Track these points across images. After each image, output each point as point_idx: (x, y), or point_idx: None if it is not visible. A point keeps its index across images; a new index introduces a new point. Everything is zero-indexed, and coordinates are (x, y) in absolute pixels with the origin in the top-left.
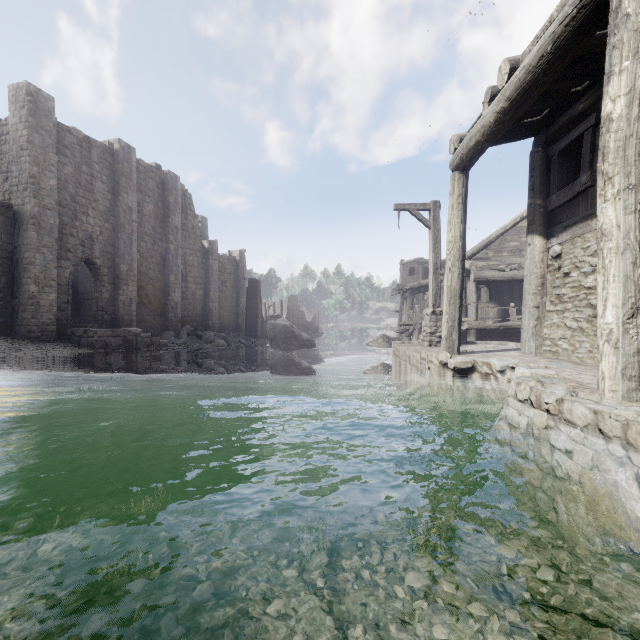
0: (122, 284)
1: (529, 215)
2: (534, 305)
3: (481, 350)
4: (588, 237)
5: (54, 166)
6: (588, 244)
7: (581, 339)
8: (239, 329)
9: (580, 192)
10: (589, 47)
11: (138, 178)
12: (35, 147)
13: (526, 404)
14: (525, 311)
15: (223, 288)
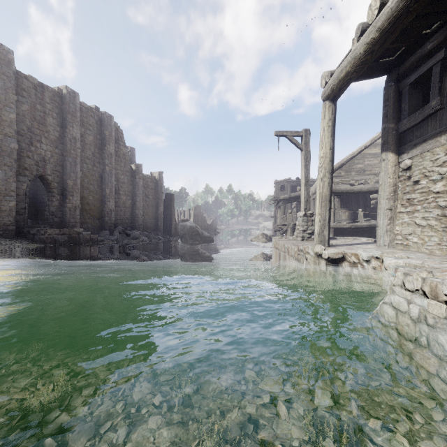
0: (68, 195)
1: (383, 136)
2: (388, 208)
3: (343, 243)
4: (437, 151)
5: (13, 104)
6: (437, 157)
7: (430, 234)
8: (158, 229)
9: (430, 115)
10: None
11: (81, 116)
12: None
13: (417, 294)
14: (380, 212)
15: (146, 199)
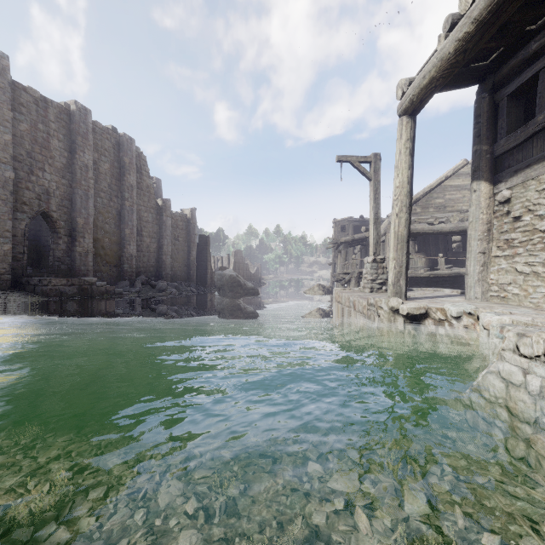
0: (78, 236)
1: (474, 161)
2: (480, 251)
3: (423, 296)
4: (544, 178)
5: (9, 122)
6: (544, 186)
7: (536, 284)
8: (190, 279)
9: (535, 133)
10: None
11: (94, 138)
12: None
13: (538, 361)
14: (470, 257)
15: (175, 242)
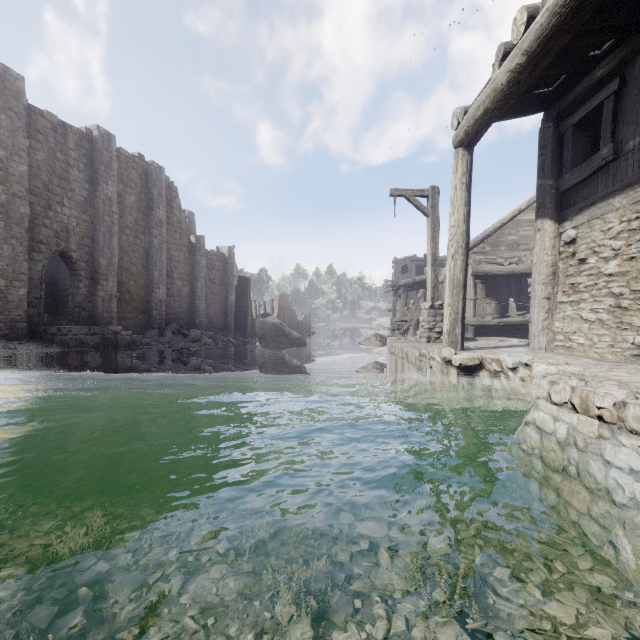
0: (101, 279)
1: (539, 197)
2: (544, 296)
3: (484, 346)
4: (609, 218)
5: (24, 151)
6: (609, 225)
7: (600, 332)
8: (228, 328)
9: (600, 168)
10: None
11: (119, 168)
12: (2, 129)
13: (565, 408)
14: (534, 303)
15: (211, 285)
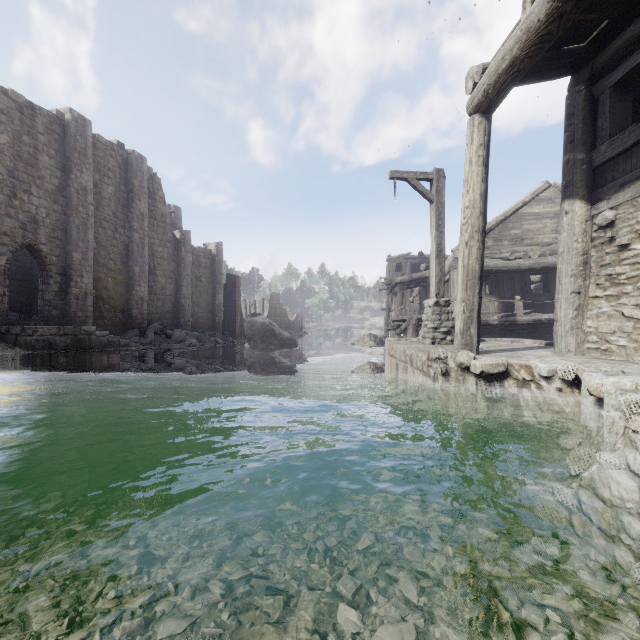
0: (74, 275)
1: (566, 175)
2: (574, 290)
3: (499, 348)
4: None
5: None
6: None
7: None
8: (215, 328)
9: None
10: None
11: (95, 156)
12: None
13: None
14: (561, 298)
15: (197, 283)
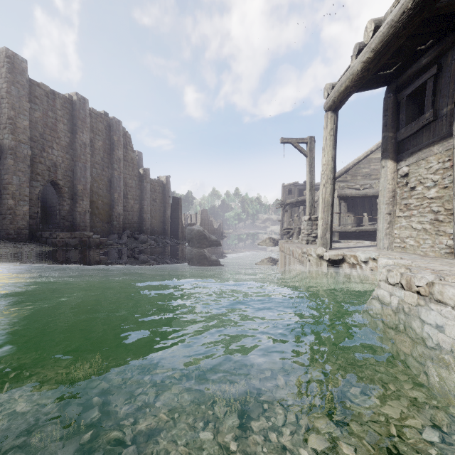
0: (79, 199)
1: (383, 145)
2: (387, 212)
3: (346, 246)
4: (430, 159)
5: (27, 111)
6: (430, 165)
7: (425, 237)
8: (165, 233)
9: (424, 125)
10: (436, 9)
11: (91, 122)
12: (12, 96)
13: (397, 287)
14: (380, 217)
15: (154, 203)
